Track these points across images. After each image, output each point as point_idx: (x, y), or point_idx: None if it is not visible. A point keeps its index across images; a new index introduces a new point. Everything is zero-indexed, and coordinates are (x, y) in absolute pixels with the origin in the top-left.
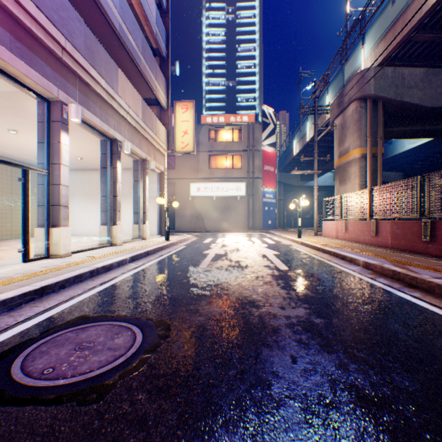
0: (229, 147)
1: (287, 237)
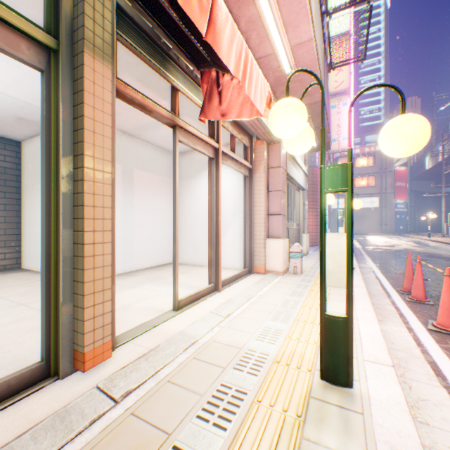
0: (363, 171)
1: (418, 237)
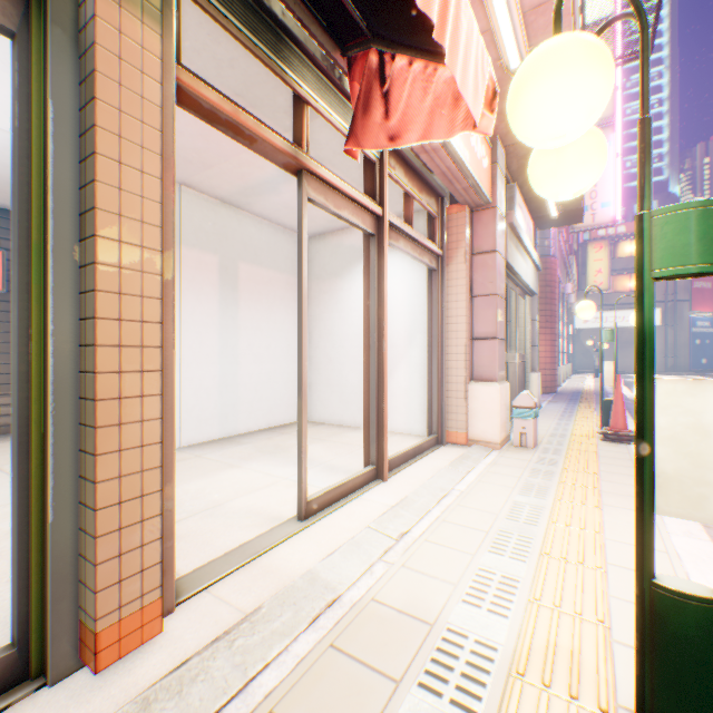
0: (632, 263)
1: None
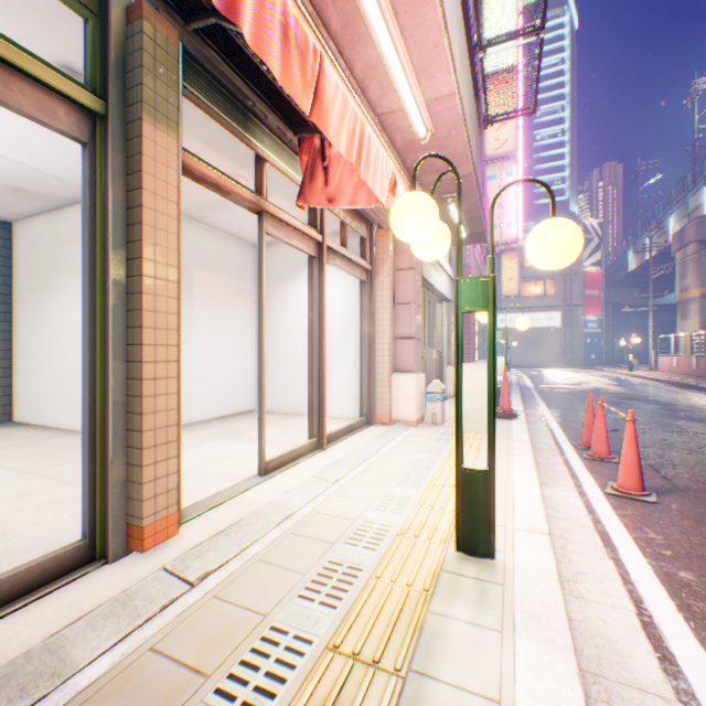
0: (539, 272)
1: (616, 371)
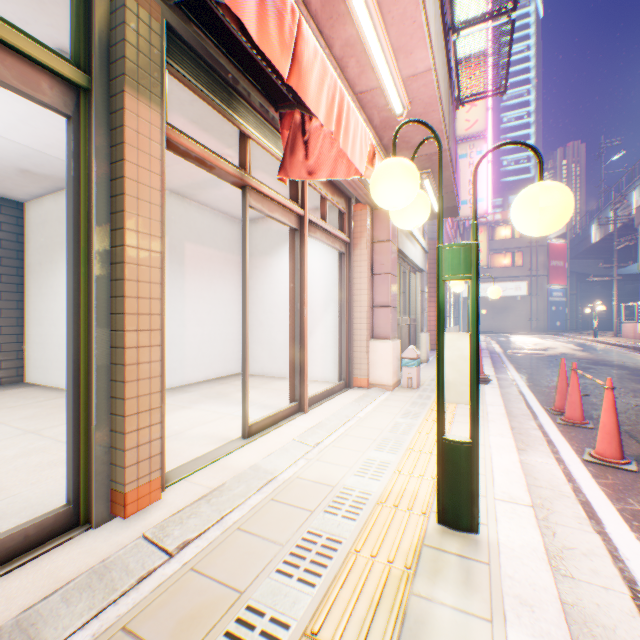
0: (506, 245)
1: (581, 337)
